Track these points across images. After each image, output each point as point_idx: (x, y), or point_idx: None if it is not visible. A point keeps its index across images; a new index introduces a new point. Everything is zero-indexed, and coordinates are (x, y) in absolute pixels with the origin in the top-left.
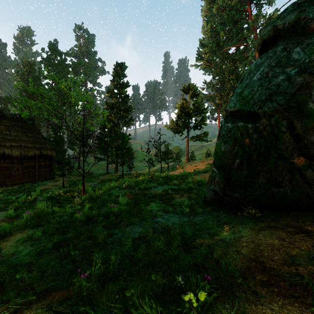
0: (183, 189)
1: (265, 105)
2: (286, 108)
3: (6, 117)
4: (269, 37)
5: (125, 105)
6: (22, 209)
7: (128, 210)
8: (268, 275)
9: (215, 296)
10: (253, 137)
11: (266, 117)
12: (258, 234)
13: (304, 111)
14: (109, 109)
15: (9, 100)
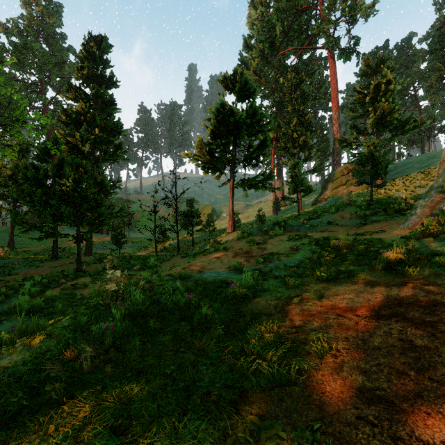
0: None
1: None
2: None
3: None
4: None
5: (108, 122)
6: None
7: None
8: None
9: None
10: None
11: None
12: None
13: None
14: (70, 123)
15: None
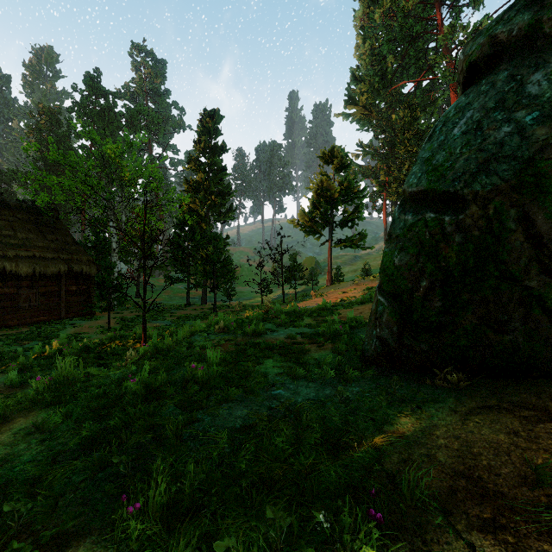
0: (324, 334)
1: (475, 181)
2: (515, 186)
3: (8, 205)
4: (481, 57)
5: (219, 185)
6: (33, 370)
7: (223, 374)
8: (492, 507)
9: (391, 551)
10: (453, 240)
11: (477, 204)
12: (466, 422)
13: (551, 191)
14: (191, 191)
15: (15, 176)
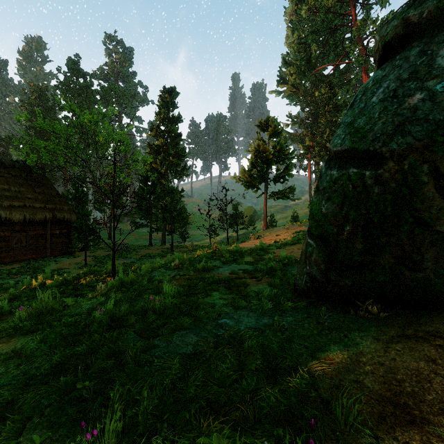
0: (261, 270)
1: (392, 141)
2: (428, 145)
3: (4, 164)
4: (395, 37)
5: (176, 148)
6: (21, 299)
7: (177, 305)
8: (420, 434)
9: None
10: (373, 191)
11: (394, 160)
12: (388, 350)
13: None
14: (153, 153)
15: (11, 141)
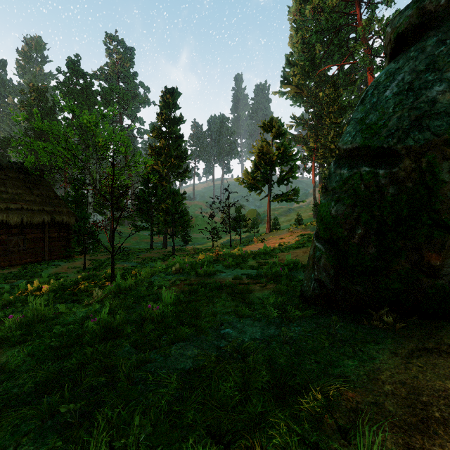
0: (266, 275)
1: (408, 137)
2: (448, 140)
3: (1, 166)
4: (409, 27)
5: (178, 150)
6: (15, 305)
7: (177, 314)
8: None
9: None
10: (387, 191)
11: (411, 157)
12: (409, 366)
13: None
14: (154, 155)
15: (10, 143)
